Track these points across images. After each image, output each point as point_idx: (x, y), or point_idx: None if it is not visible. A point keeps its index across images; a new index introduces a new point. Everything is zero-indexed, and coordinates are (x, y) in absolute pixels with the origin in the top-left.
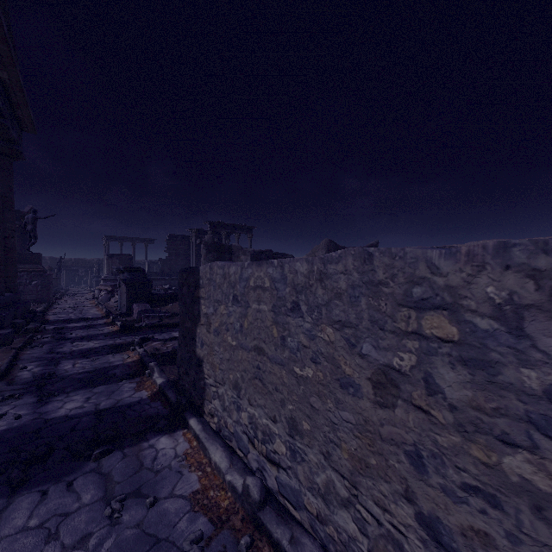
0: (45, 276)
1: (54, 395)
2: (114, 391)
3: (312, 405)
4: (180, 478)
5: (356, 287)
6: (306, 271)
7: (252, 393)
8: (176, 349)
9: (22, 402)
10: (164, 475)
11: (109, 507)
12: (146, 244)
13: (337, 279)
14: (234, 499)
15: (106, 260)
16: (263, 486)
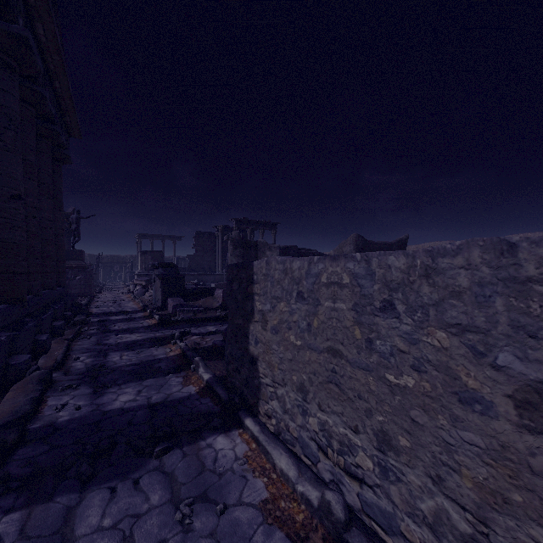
0: (87, 271)
1: (108, 387)
2: (162, 384)
3: (414, 419)
4: (245, 483)
5: (486, 285)
6: (404, 265)
7: (324, 398)
8: (216, 344)
9: (80, 392)
10: (228, 479)
11: (179, 511)
12: (174, 241)
13: (454, 275)
14: (309, 514)
15: (140, 257)
16: (345, 503)
